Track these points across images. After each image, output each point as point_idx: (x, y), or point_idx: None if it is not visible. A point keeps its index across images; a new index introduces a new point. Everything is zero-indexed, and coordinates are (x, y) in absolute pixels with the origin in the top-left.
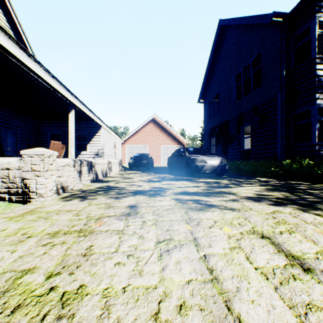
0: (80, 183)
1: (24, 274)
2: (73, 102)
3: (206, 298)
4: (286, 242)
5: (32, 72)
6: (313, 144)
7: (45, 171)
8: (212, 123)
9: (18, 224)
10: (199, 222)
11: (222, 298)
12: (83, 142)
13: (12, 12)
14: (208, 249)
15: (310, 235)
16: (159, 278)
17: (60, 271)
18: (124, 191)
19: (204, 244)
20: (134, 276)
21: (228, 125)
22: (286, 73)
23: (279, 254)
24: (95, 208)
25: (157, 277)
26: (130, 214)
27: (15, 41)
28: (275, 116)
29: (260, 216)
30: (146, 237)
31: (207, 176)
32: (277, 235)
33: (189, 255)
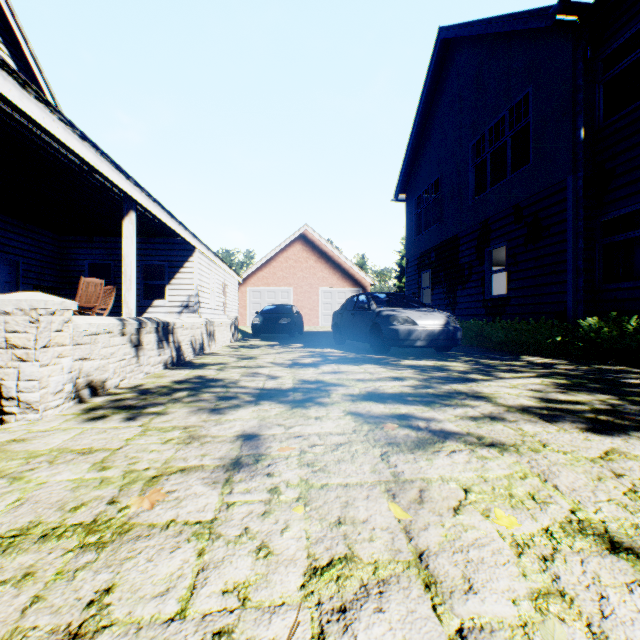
0: (138, 371)
1: None
2: (132, 195)
3: None
4: None
5: (33, 124)
6: None
7: (39, 348)
8: (423, 242)
9: None
10: (424, 493)
11: None
12: (158, 280)
13: (5, 7)
14: (468, 603)
15: None
16: None
17: None
18: (235, 391)
19: (452, 580)
20: None
21: (457, 247)
22: (585, 134)
23: None
24: (155, 441)
25: None
26: (241, 464)
27: None
28: (561, 225)
29: (579, 469)
30: (276, 553)
31: (417, 352)
32: None
33: (412, 633)
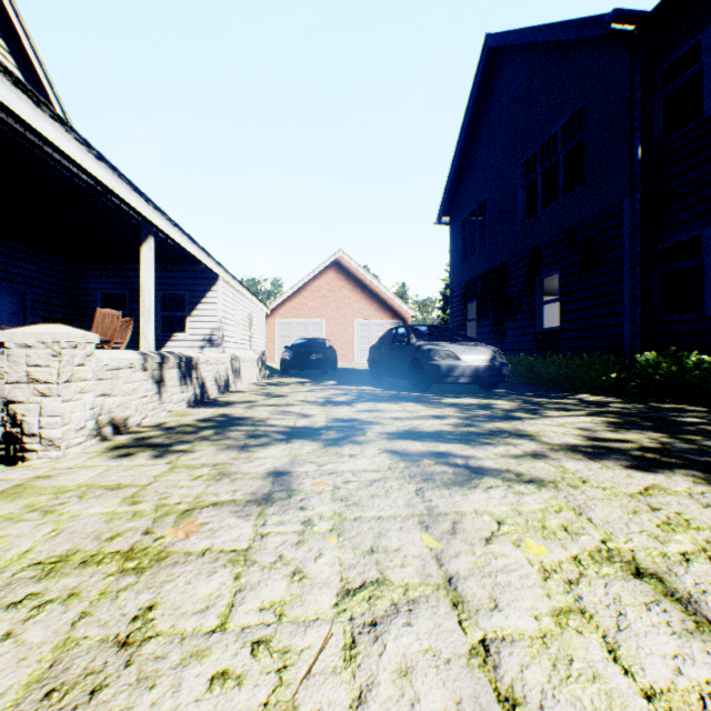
0: (161, 409)
1: None
2: (151, 220)
3: None
4: (710, 591)
5: (47, 144)
6: (708, 315)
7: (62, 382)
8: (469, 270)
9: None
10: (457, 524)
11: None
12: (177, 311)
13: (12, 14)
14: (492, 619)
15: None
16: None
17: None
18: (264, 430)
19: (478, 600)
20: None
21: (506, 275)
22: (643, 153)
23: (705, 637)
24: (185, 478)
25: None
26: (274, 498)
27: (0, 66)
28: (617, 252)
29: (616, 503)
30: (310, 576)
31: (461, 390)
32: (677, 566)
33: (438, 642)
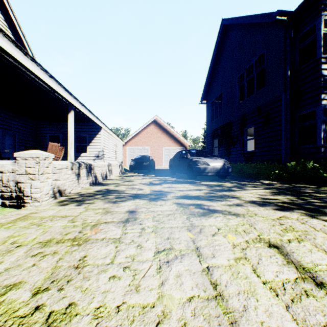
0: (78, 186)
1: (8, 290)
2: (72, 103)
3: (209, 318)
4: (295, 252)
5: (29, 71)
6: (318, 145)
7: (40, 174)
8: (214, 124)
9: (9, 232)
10: (202, 229)
11: (228, 319)
12: (83, 143)
13: (10, 11)
14: (212, 260)
15: (320, 244)
16: (158, 294)
17: (49, 287)
18: (123, 195)
19: (207, 254)
20: (130, 292)
21: (231, 127)
22: (290, 74)
23: (289, 266)
24: (92, 213)
25: (155, 294)
26: (129, 220)
27: (10, 39)
28: (279, 117)
29: (266, 222)
30: (144, 247)
31: (210, 179)
32: (285, 244)
33: (191, 267)
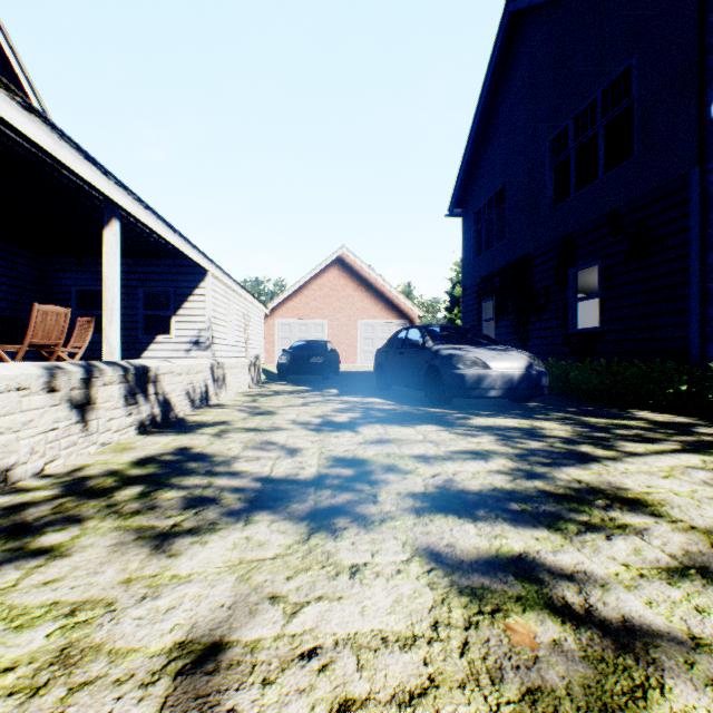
0: (86, 443)
1: None
2: (113, 198)
3: None
4: None
5: None
6: None
7: None
8: (485, 264)
9: None
10: None
11: None
12: (162, 311)
13: None
14: None
15: None
16: None
17: None
18: (221, 485)
19: None
20: None
21: (530, 269)
22: None
23: None
24: None
25: None
26: None
27: None
28: (681, 235)
29: None
30: None
31: (487, 404)
32: None
33: None
